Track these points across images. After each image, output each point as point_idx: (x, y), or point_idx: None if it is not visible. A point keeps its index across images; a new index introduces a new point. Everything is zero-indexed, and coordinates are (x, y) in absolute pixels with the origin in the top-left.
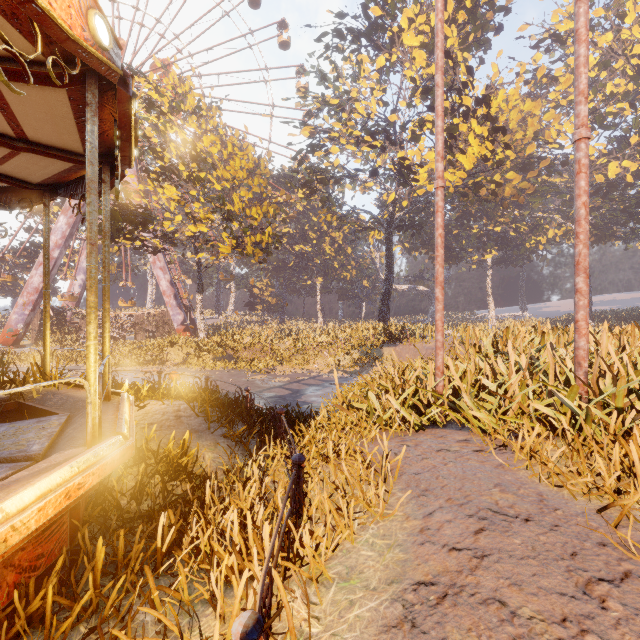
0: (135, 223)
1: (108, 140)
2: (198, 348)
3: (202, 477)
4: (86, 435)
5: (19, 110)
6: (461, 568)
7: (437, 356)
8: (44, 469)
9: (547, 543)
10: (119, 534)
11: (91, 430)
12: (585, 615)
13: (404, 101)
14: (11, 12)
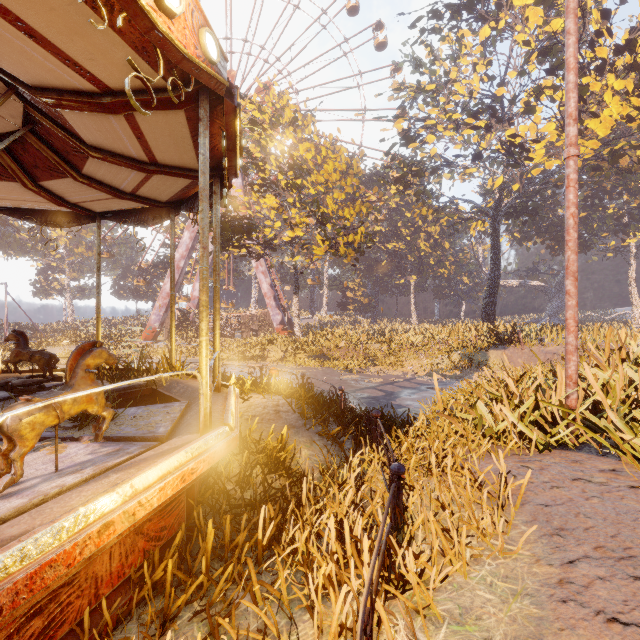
0: (241, 232)
1: (218, 154)
2: (294, 346)
3: (299, 474)
4: (199, 423)
5: (150, 137)
6: None
7: (568, 362)
8: (166, 451)
9: None
10: (225, 519)
11: (203, 419)
12: None
13: (514, 71)
14: (142, 47)
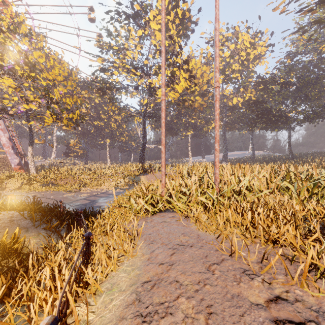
0: None
1: None
2: (29, 179)
3: (27, 254)
4: None
5: None
6: (163, 271)
7: (162, 179)
8: None
9: (197, 254)
10: None
11: None
12: (206, 278)
13: (151, 55)
14: None
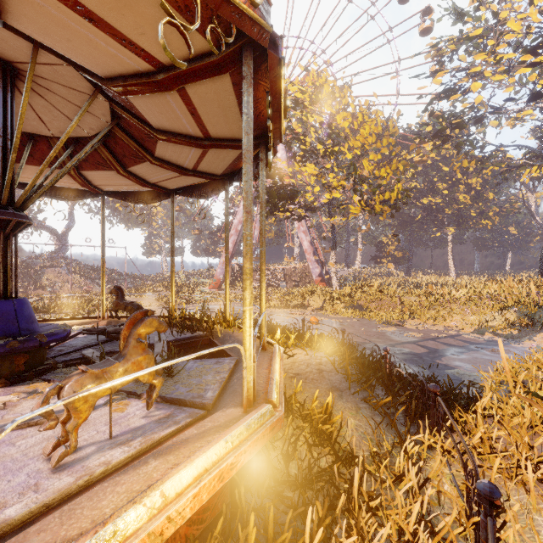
0: (285, 198)
1: (263, 120)
2: (332, 297)
3: (346, 452)
4: (243, 397)
5: (202, 111)
6: None
7: None
8: (208, 431)
9: None
10: (269, 510)
11: (246, 394)
12: None
13: None
14: (184, 6)
